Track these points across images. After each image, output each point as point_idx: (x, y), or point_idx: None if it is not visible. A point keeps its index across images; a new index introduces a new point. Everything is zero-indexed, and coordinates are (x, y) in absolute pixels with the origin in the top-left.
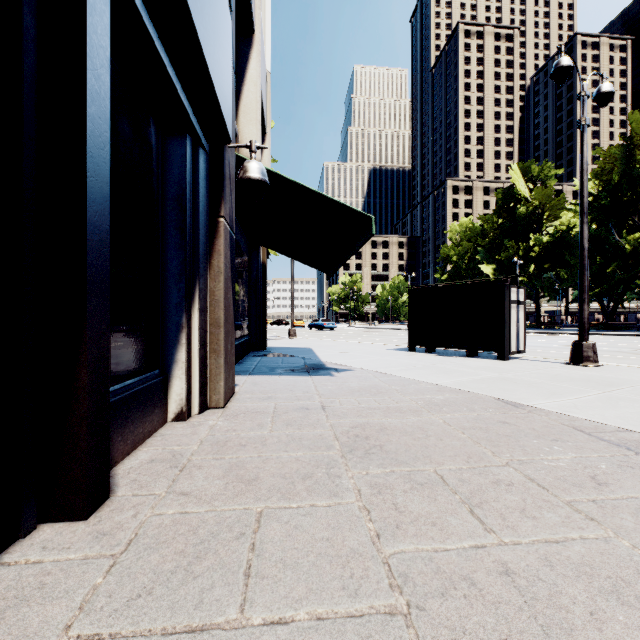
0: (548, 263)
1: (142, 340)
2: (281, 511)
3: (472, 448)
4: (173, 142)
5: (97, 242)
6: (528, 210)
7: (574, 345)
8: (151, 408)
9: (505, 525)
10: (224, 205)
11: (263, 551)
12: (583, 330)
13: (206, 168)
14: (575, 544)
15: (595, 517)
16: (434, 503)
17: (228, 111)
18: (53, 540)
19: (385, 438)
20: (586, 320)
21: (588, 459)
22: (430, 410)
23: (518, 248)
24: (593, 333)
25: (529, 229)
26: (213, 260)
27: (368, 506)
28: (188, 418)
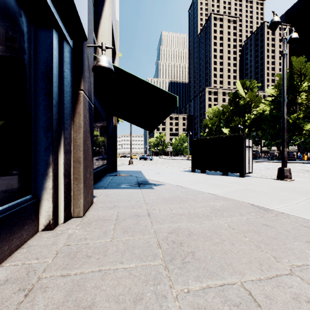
0: (254, 128)
1: (11, 175)
2: None
3: (258, 253)
4: (43, 33)
5: None
6: (244, 102)
7: (279, 169)
8: (19, 227)
9: None
10: (83, 82)
11: None
12: (284, 161)
13: (70, 56)
14: None
15: None
16: None
17: (84, 16)
18: None
19: (194, 244)
20: (285, 156)
21: None
22: (216, 215)
23: (240, 121)
24: (275, 161)
25: (245, 112)
26: (75, 118)
27: None
28: (55, 227)
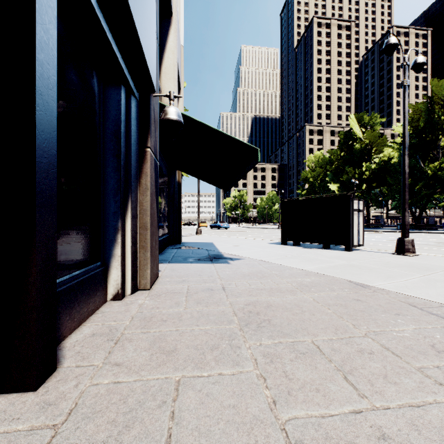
0: (375, 183)
1: (87, 240)
2: (195, 380)
3: (337, 321)
4: (111, 90)
5: (46, 164)
6: (361, 146)
7: (398, 241)
8: (94, 292)
9: (374, 390)
10: (150, 139)
11: (181, 419)
12: (405, 230)
13: (136, 111)
14: (433, 408)
15: (442, 382)
16: (315, 371)
17: (153, 68)
18: (6, 411)
19: (271, 313)
20: (407, 223)
21: (425, 330)
22: (302, 290)
23: (355, 172)
24: None
25: (362, 159)
26: (142, 179)
27: (264, 374)
28: (123, 298)
